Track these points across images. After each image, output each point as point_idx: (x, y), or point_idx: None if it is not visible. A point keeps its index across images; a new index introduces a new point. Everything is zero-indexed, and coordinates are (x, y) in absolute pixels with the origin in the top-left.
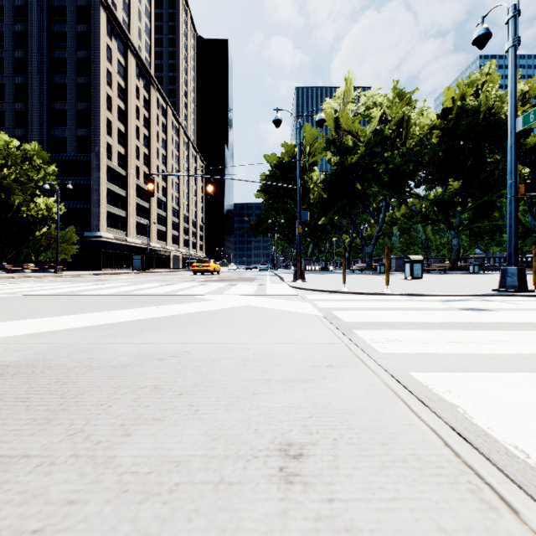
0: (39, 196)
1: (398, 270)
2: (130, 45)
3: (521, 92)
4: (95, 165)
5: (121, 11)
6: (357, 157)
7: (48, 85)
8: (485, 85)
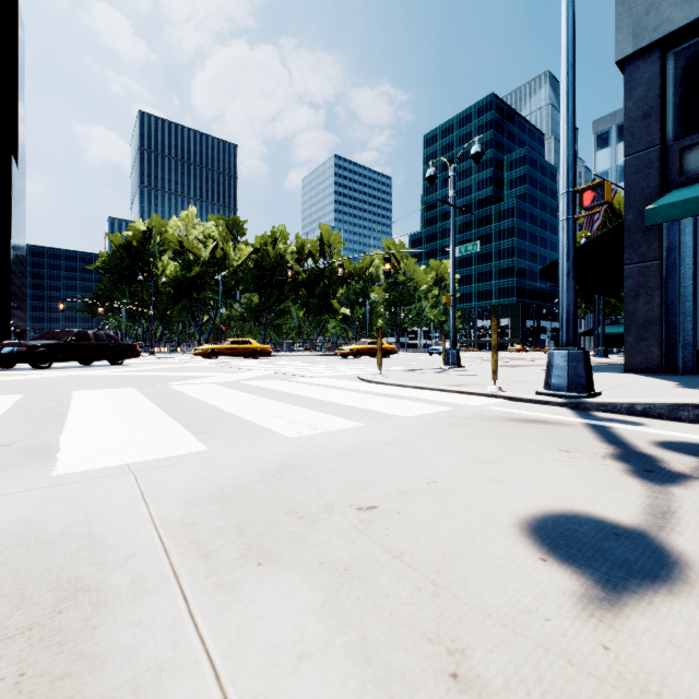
0: None
1: None
2: None
3: (301, 245)
4: None
5: None
6: (195, 275)
7: None
8: (280, 237)
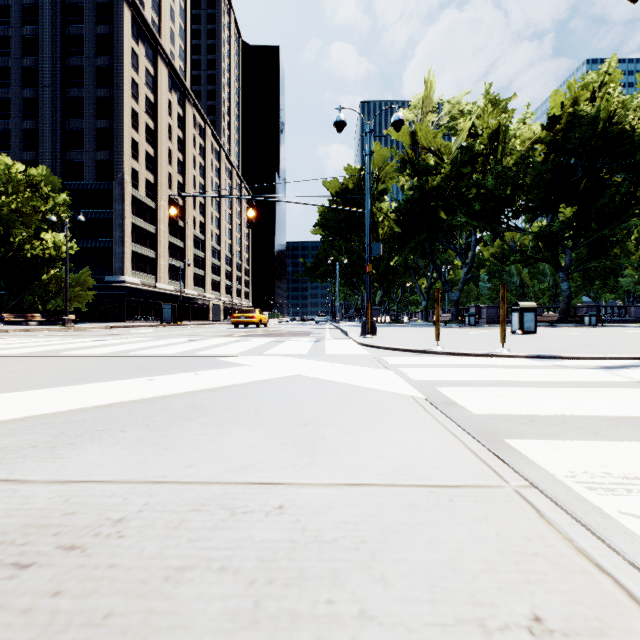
0: (47, 231)
1: (489, 323)
2: (160, 51)
3: None
4: (117, 195)
5: (149, 10)
6: (440, 179)
7: (63, 100)
8: (603, 86)
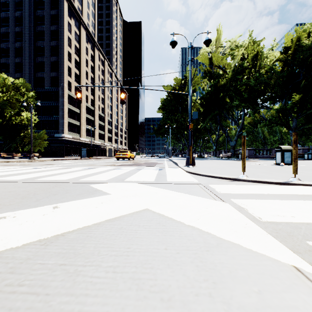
0: (23, 111)
1: (250, 157)
2: (82, 23)
3: None
4: (60, 94)
5: (77, 3)
6: (225, 81)
7: (34, 47)
8: None
